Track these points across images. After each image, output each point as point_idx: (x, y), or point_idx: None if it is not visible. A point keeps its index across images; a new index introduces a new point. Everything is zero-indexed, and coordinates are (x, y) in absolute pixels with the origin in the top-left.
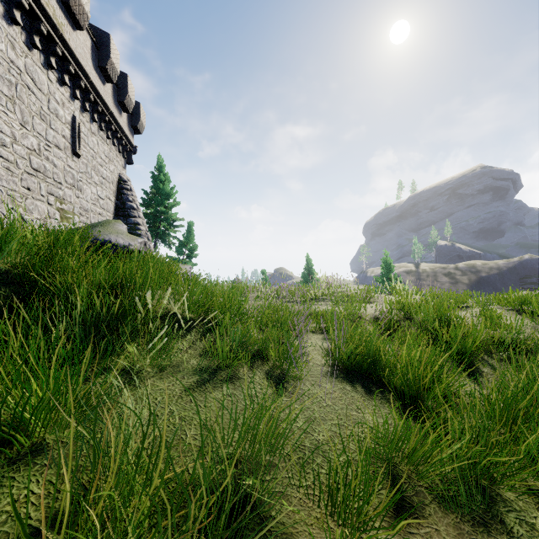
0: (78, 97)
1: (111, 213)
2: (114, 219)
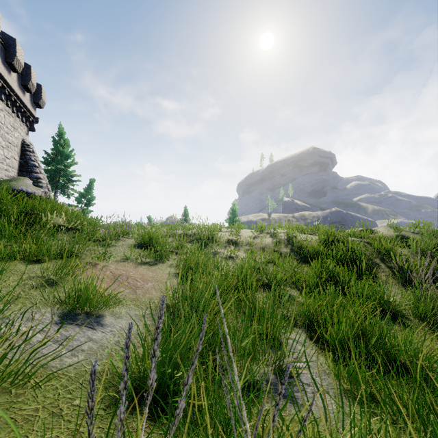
0: None
1: (16, 169)
2: (19, 174)
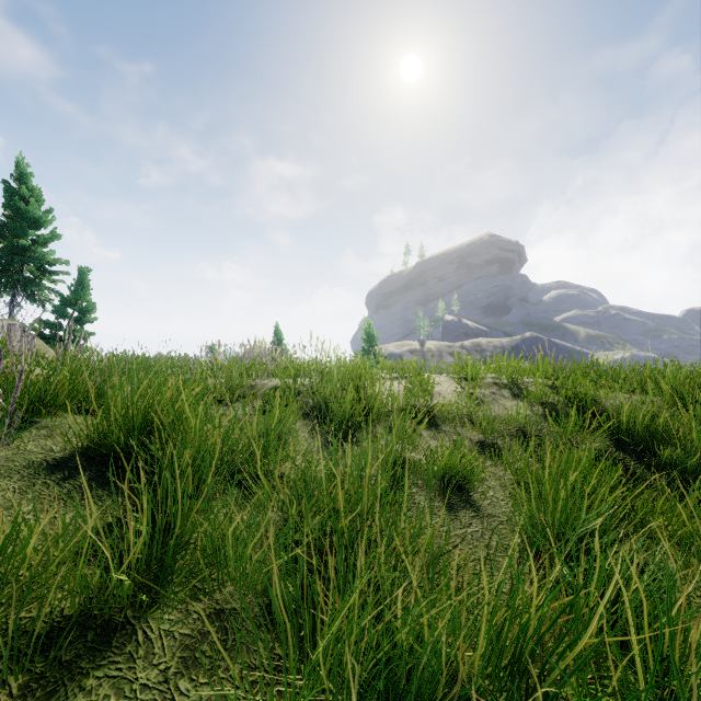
0: None
1: None
2: None
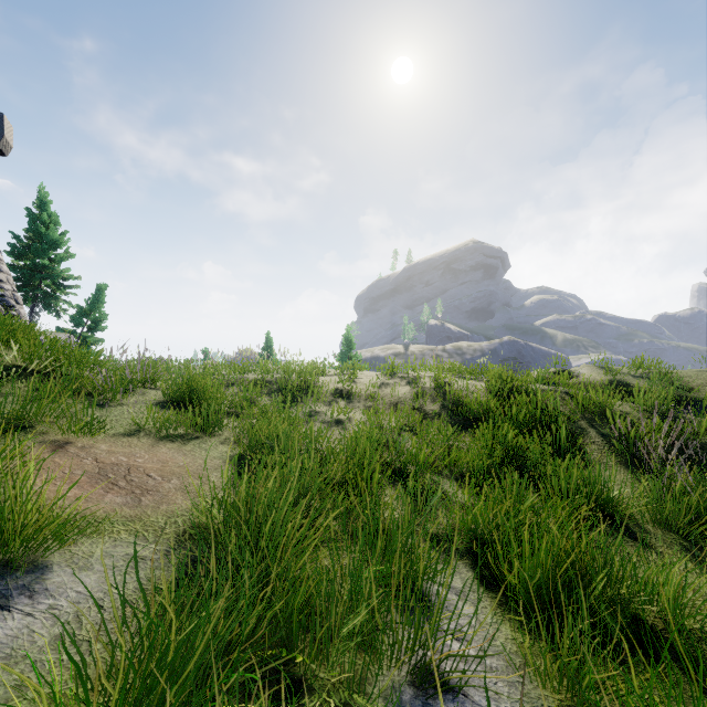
0: None
1: None
2: None
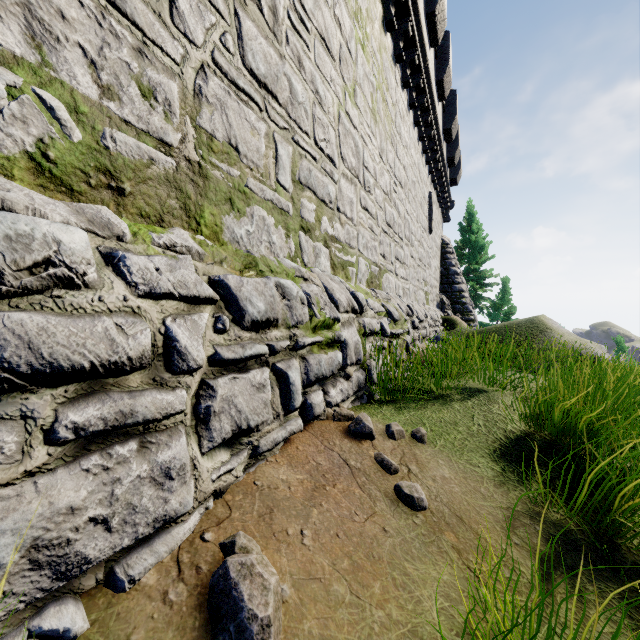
0: (433, 171)
1: (438, 282)
2: (440, 288)
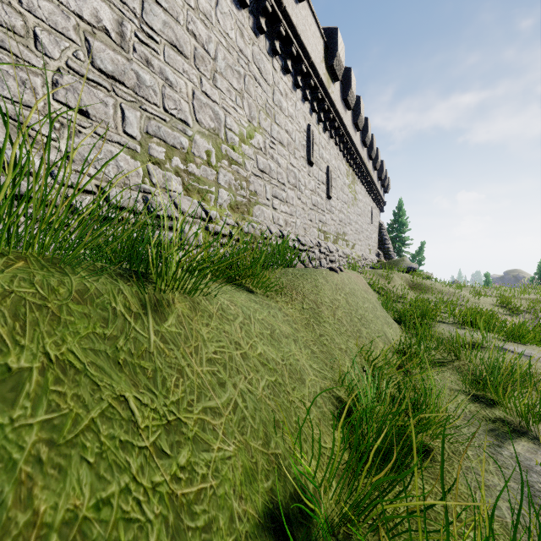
0: (373, 198)
1: (377, 244)
2: (378, 247)
